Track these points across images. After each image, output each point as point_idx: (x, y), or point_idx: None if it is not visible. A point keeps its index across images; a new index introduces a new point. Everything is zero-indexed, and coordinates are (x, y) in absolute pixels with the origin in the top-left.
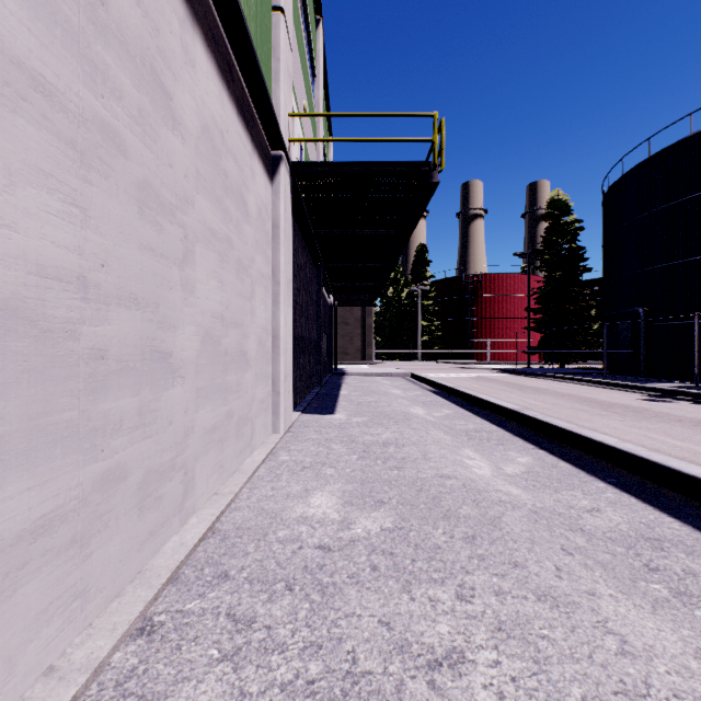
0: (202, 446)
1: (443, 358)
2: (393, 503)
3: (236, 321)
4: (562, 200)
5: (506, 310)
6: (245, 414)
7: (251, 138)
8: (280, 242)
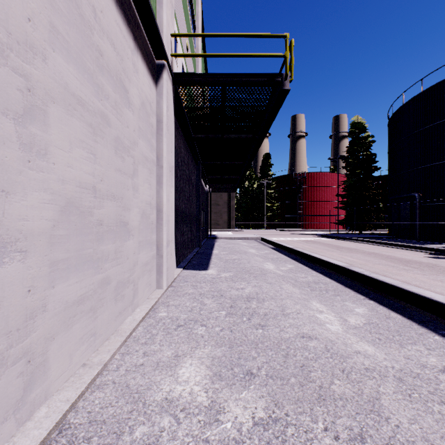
0: (60, 322)
1: (280, 227)
2: (263, 375)
3: (113, 194)
4: (360, 123)
5: (321, 196)
6: (126, 278)
7: (133, 37)
8: (163, 134)
